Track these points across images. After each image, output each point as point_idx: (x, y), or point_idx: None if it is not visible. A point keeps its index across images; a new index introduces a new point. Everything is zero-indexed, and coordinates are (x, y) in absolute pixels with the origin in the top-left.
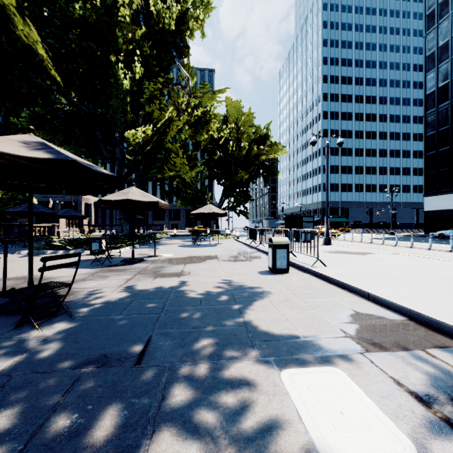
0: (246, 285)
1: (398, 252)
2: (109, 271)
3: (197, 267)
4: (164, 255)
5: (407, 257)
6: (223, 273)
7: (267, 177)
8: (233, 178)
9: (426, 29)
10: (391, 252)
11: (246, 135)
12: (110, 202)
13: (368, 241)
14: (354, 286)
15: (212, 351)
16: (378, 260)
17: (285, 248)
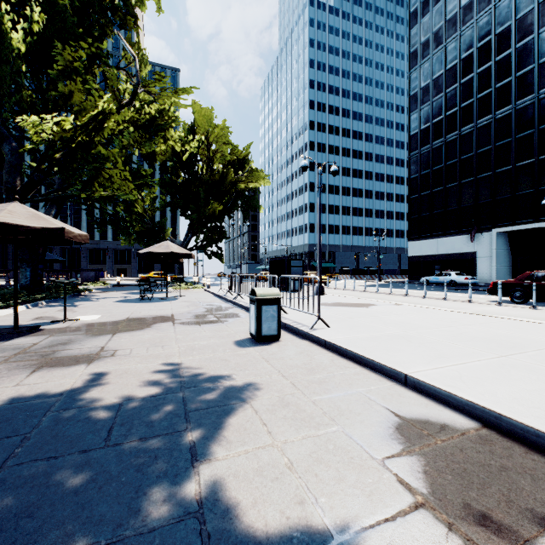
0: (213, 373)
1: (396, 301)
2: None
3: (132, 340)
4: (83, 319)
5: (412, 308)
6: (176, 349)
7: (247, 211)
8: (202, 208)
9: (410, 67)
10: (392, 302)
11: (220, 155)
12: None
13: (360, 288)
14: (380, 362)
15: None
16: (385, 314)
17: (275, 304)
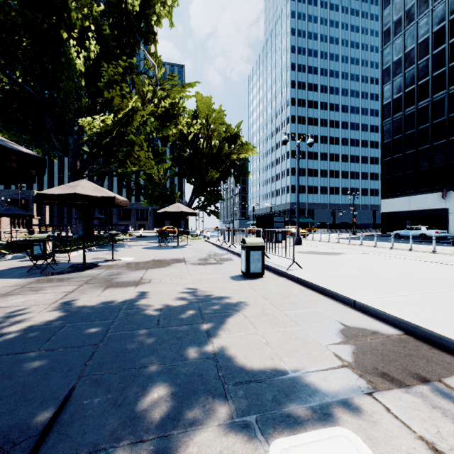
0: (217, 295)
1: (365, 251)
2: (47, 281)
3: (160, 273)
4: (124, 259)
5: (376, 256)
6: (190, 280)
7: (238, 177)
8: (203, 176)
9: (383, 44)
10: (360, 252)
11: (217, 133)
12: (52, 196)
13: (334, 240)
14: (337, 292)
15: (165, 411)
16: (351, 260)
17: (260, 250)
